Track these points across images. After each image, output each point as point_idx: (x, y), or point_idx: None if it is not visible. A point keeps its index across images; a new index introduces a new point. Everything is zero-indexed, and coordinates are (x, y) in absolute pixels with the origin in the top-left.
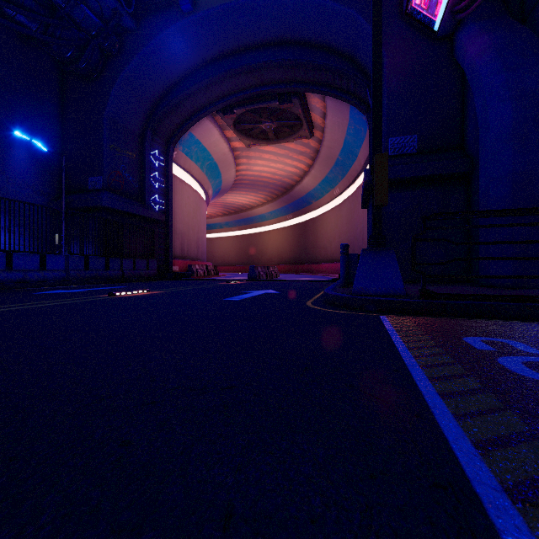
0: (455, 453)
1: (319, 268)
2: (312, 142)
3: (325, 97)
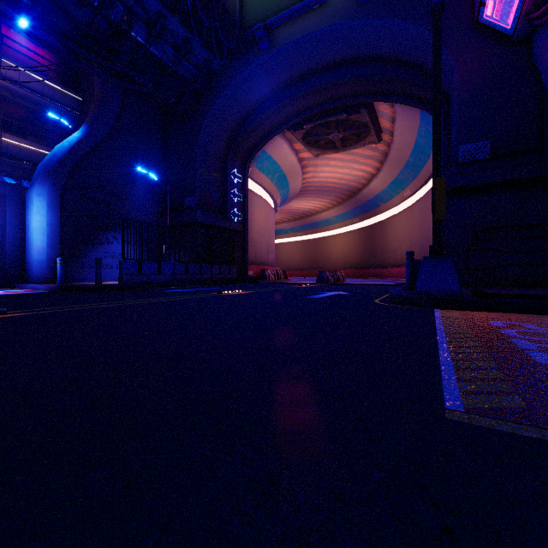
0: (438, 347)
1: (388, 272)
2: (381, 146)
3: (394, 103)
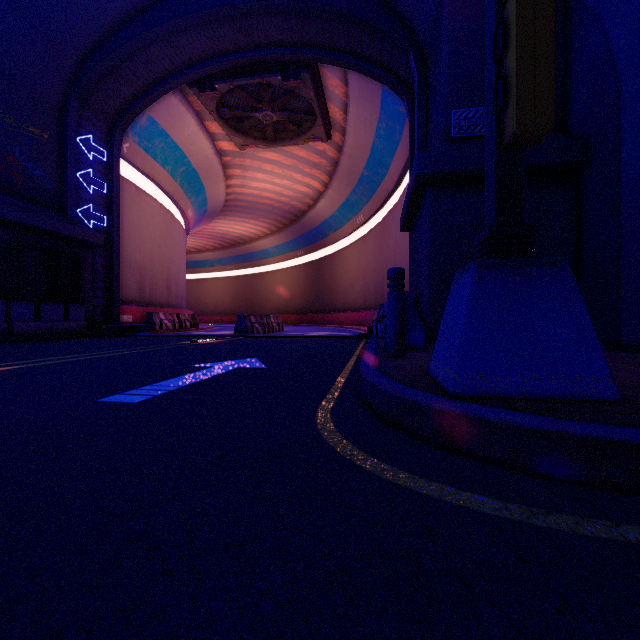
0: None
1: (338, 318)
2: (329, 150)
3: (348, 75)
